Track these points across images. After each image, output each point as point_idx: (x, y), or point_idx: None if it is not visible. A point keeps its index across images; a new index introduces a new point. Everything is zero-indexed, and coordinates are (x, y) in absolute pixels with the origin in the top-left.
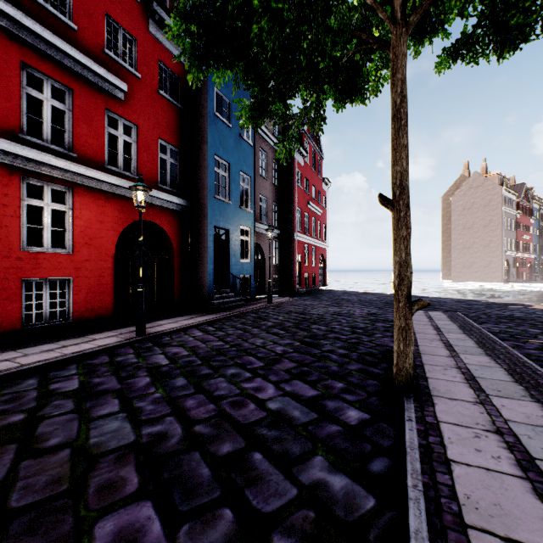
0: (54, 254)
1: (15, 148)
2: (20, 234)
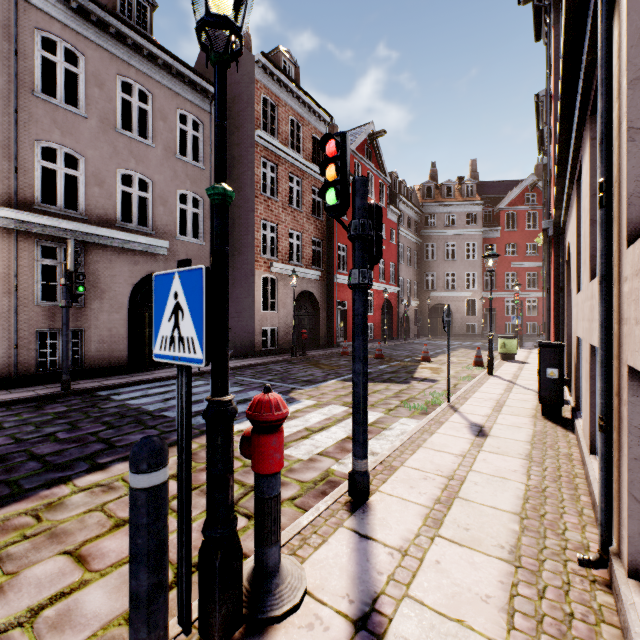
0: (533, 317)
1: (525, 293)
2: (525, 312)
